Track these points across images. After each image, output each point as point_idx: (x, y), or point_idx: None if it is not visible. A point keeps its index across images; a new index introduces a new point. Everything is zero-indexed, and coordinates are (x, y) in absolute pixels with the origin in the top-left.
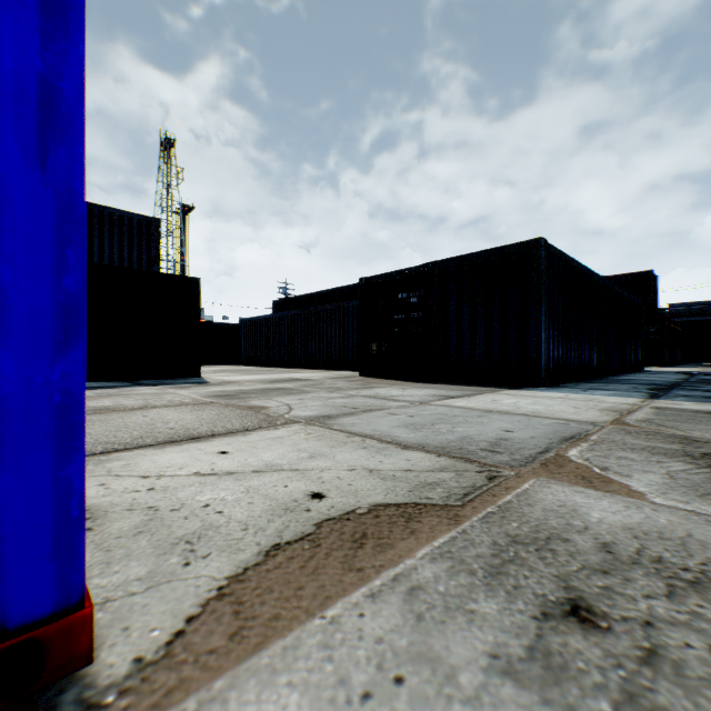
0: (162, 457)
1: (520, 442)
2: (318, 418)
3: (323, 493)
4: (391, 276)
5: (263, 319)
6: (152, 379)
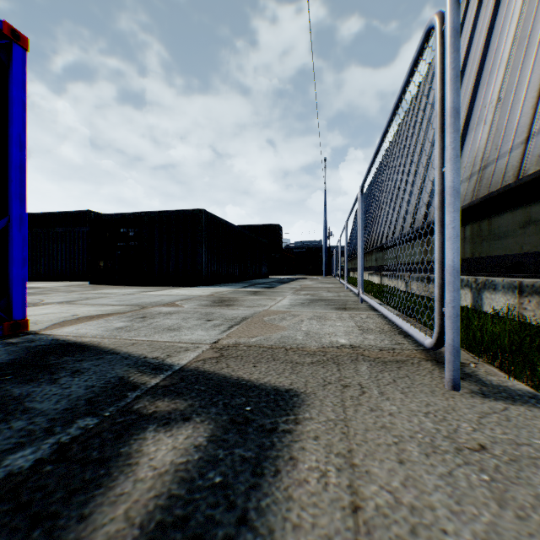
0: None
1: (164, 301)
2: (65, 302)
3: (78, 315)
4: (116, 216)
5: None
6: None
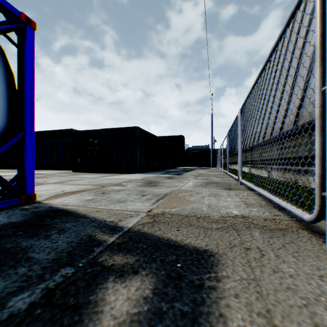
0: None
1: (115, 183)
2: (58, 182)
3: (65, 191)
4: (87, 131)
5: None
6: None
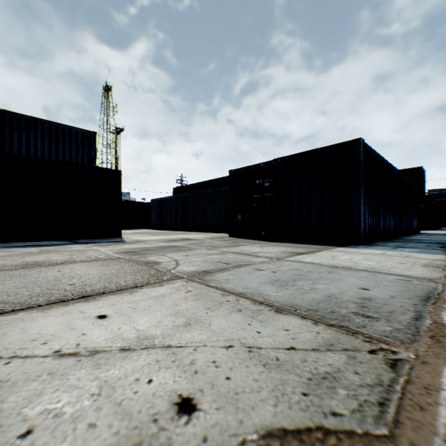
0: (38, 323)
1: (384, 303)
2: (198, 273)
3: (194, 399)
4: (251, 168)
5: (166, 199)
6: (88, 239)
